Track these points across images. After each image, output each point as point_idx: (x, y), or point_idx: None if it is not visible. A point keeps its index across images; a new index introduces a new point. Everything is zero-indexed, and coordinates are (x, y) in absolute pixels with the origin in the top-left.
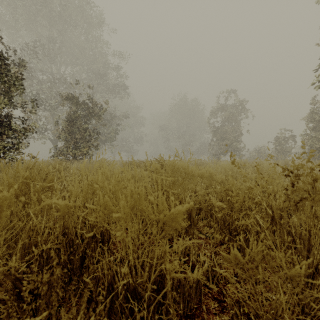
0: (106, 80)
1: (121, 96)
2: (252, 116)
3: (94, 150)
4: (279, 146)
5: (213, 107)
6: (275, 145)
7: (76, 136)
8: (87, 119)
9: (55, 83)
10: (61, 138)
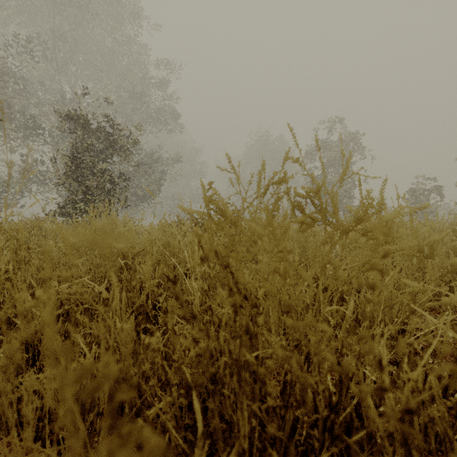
0: (146, 103)
1: (170, 129)
2: (372, 158)
3: (129, 211)
4: (417, 203)
5: (311, 145)
6: (411, 202)
7: (88, 182)
8: (107, 155)
9: (65, 105)
10: (60, 186)
